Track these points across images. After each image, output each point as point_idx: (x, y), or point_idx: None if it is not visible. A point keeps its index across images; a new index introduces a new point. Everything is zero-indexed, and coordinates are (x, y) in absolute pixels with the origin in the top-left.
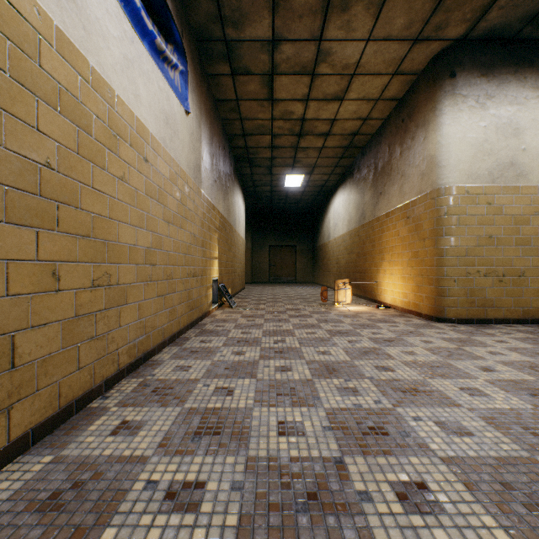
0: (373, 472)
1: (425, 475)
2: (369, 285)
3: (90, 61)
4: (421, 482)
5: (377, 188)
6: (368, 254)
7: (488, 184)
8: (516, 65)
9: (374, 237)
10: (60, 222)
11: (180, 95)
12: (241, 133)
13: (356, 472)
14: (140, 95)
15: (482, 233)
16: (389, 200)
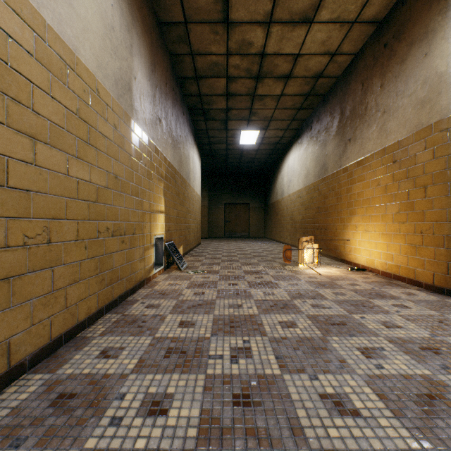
0: None
1: None
2: (332, 243)
3: None
4: None
5: (345, 134)
6: (331, 209)
7: None
8: None
9: (340, 189)
10: None
11: None
12: (193, 75)
13: None
14: None
15: None
16: (363, 145)
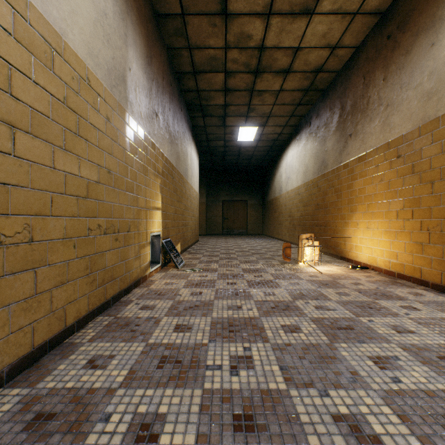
0: None
1: None
2: (332, 240)
3: None
4: None
5: (345, 130)
6: (331, 206)
7: None
8: None
9: (340, 185)
10: None
11: None
12: (190, 70)
13: None
14: None
15: None
16: (364, 140)
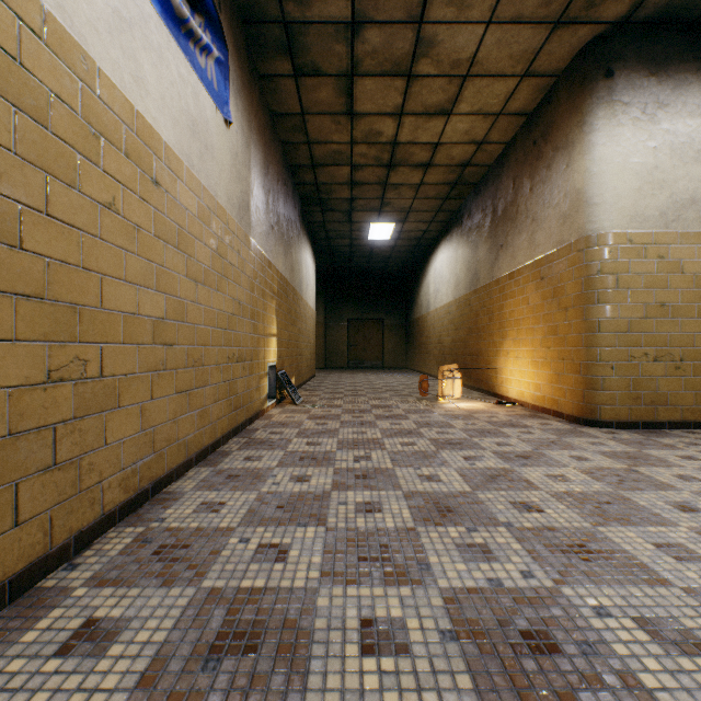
0: None
1: None
2: (484, 373)
3: (43, 1)
4: None
5: (497, 238)
6: (483, 330)
7: (660, 229)
8: (699, 60)
9: (492, 306)
10: None
11: (216, 95)
12: (309, 163)
13: None
14: (144, 80)
15: (650, 300)
16: (514, 255)
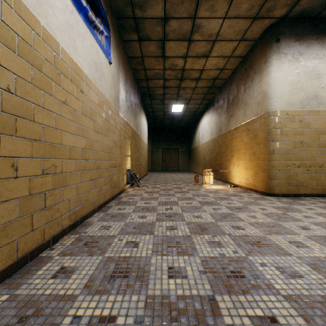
0: (237, 308)
1: (274, 310)
2: (224, 173)
3: (41, 22)
4: (272, 316)
5: (229, 112)
6: (223, 153)
7: (300, 109)
8: (318, 34)
9: (227, 142)
10: (17, 130)
11: (105, 51)
12: (144, 78)
13: (225, 307)
14: (77, 48)
15: (296, 140)
16: (237, 120)
